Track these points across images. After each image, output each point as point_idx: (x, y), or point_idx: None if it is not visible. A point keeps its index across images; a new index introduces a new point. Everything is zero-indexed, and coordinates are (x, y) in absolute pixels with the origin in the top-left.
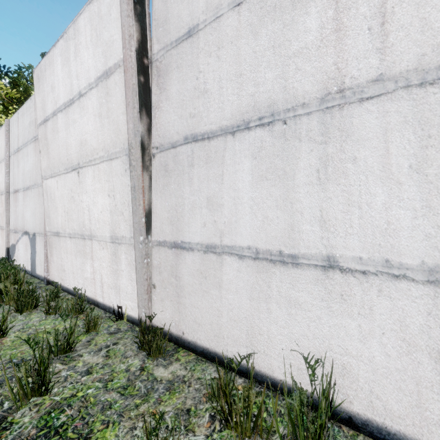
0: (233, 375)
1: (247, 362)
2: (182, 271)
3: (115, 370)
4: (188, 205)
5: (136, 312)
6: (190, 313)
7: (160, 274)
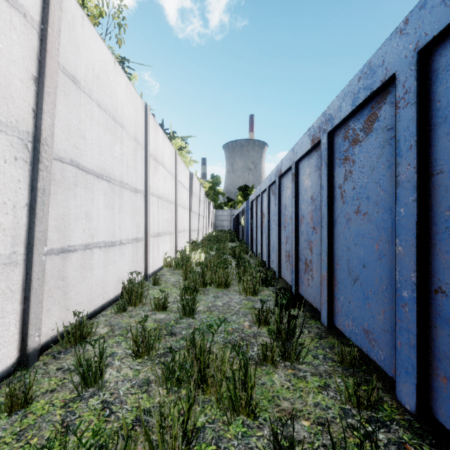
0: (100, 314)
1: (134, 280)
2: (69, 271)
3: (107, 345)
4: (74, 215)
5: (8, 358)
6: (75, 300)
7: (47, 285)
